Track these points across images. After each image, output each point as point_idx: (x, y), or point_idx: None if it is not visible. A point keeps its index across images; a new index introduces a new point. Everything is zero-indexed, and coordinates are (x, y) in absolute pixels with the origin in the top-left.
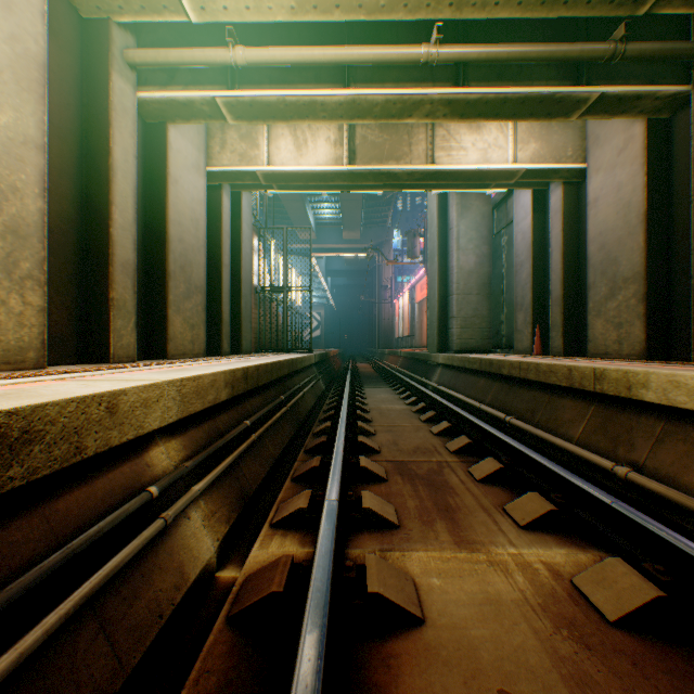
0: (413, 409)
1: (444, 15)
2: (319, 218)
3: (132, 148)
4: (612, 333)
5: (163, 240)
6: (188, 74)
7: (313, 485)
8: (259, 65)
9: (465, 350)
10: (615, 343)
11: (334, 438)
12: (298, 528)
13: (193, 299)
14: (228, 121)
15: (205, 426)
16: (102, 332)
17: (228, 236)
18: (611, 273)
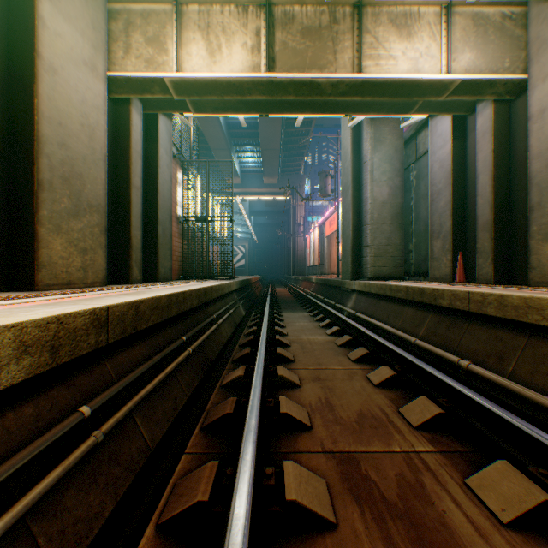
0: (338, 342)
1: None
2: (243, 166)
3: None
4: None
5: (30, 138)
6: None
7: None
8: None
9: (379, 277)
10: None
11: (245, 406)
12: None
13: (85, 219)
14: None
15: None
16: None
17: (139, 157)
18: None
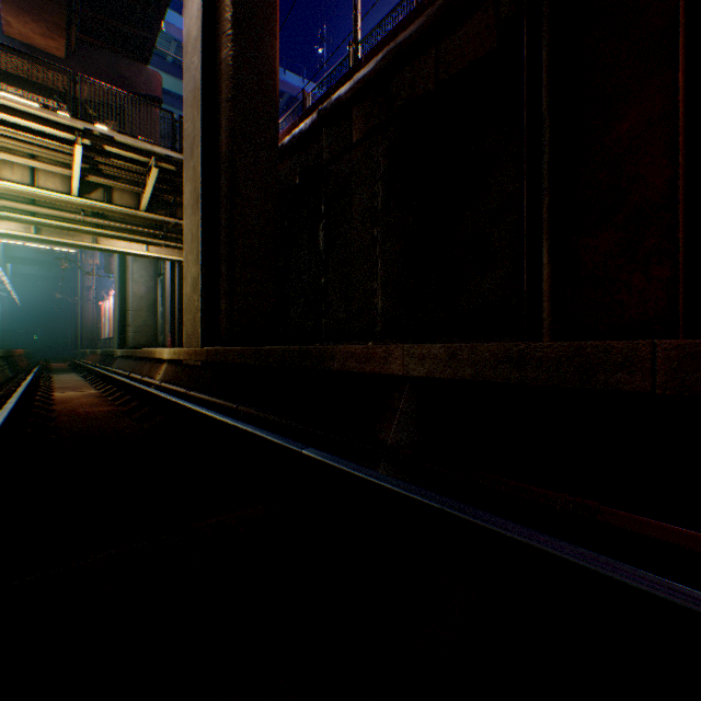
0: (86, 378)
1: (87, 209)
2: None
3: None
4: None
5: None
6: None
7: None
8: None
9: (139, 347)
10: None
11: None
12: None
13: None
14: None
15: None
16: None
17: None
18: None
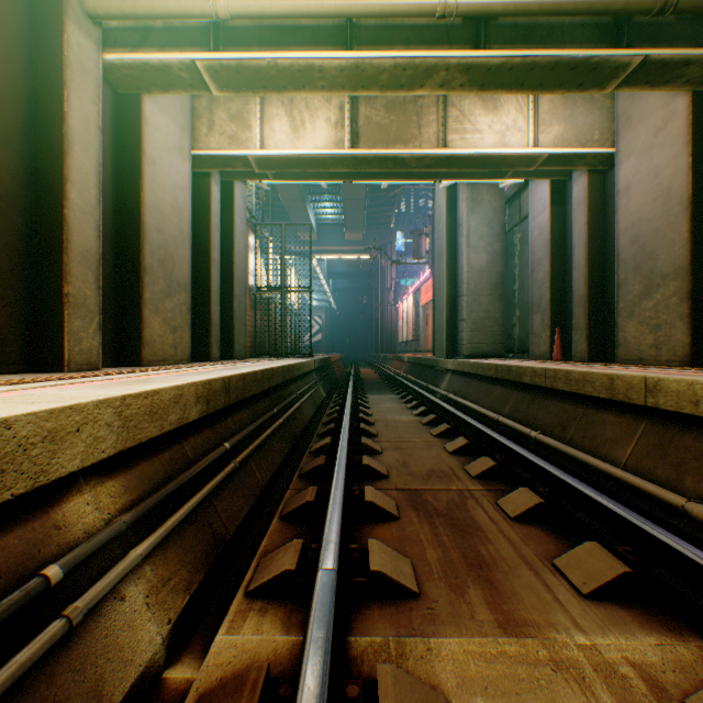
0: (423, 421)
1: None
2: (320, 219)
3: (95, 116)
4: (647, 336)
5: (137, 228)
6: (163, 34)
7: (307, 525)
8: (245, 18)
9: (476, 355)
10: (651, 347)
11: (334, 460)
12: (283, 599)
13: (175, 298)
14: (212, 92)
15: (165, 456)
16: (54, 334)
17: (218, 230)
18: (646, 269)
